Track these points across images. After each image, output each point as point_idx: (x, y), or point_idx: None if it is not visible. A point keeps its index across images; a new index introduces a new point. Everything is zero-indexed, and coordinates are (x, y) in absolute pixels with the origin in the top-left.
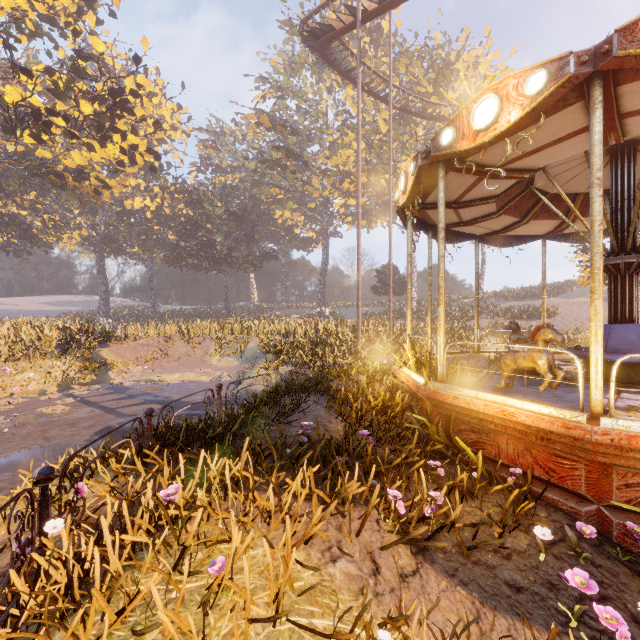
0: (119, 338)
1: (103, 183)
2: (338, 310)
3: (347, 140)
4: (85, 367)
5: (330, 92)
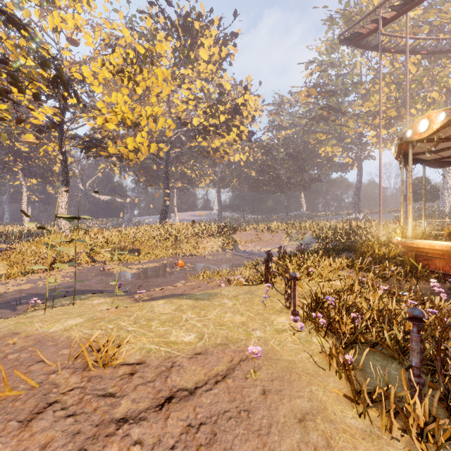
0: (239, 230)
1: (225, 152)
2: (371, 215)
3: (378, 87)
4: (229, 242)
5: (363, 53)
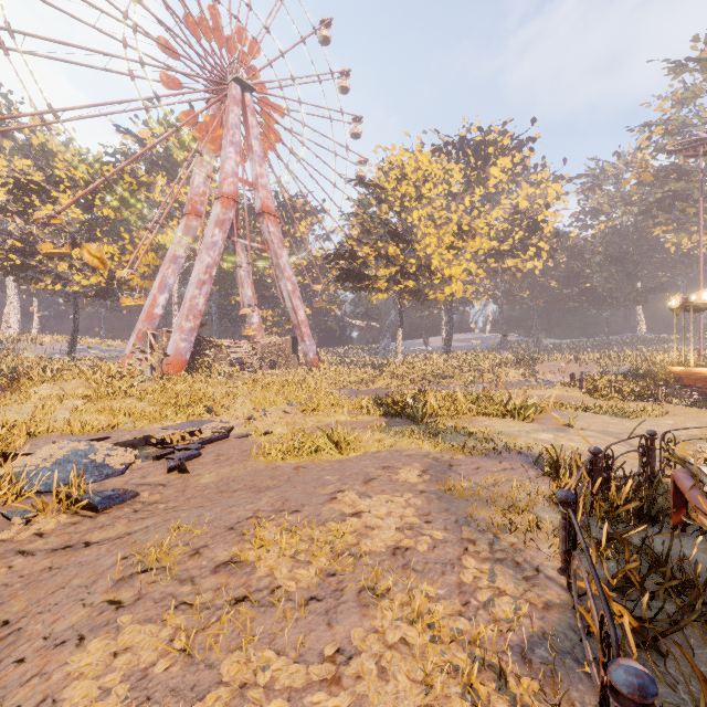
0: (540, 361)
1: (518, 269)
2: None
3: None
4: (530, 373)
5: None
